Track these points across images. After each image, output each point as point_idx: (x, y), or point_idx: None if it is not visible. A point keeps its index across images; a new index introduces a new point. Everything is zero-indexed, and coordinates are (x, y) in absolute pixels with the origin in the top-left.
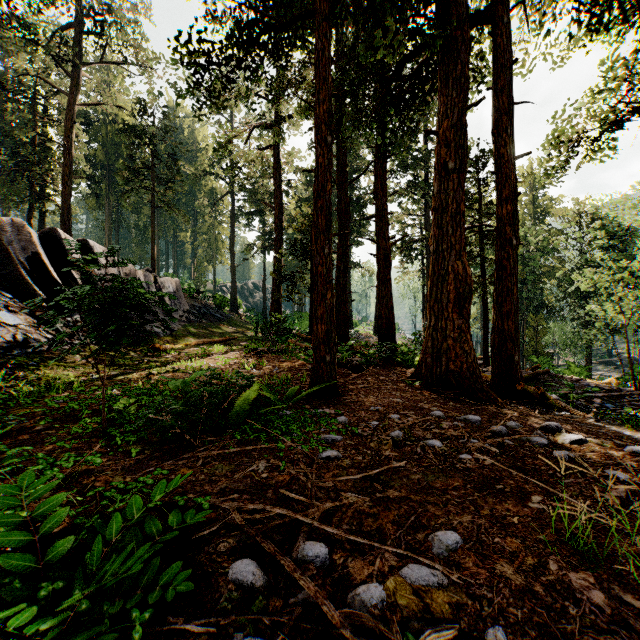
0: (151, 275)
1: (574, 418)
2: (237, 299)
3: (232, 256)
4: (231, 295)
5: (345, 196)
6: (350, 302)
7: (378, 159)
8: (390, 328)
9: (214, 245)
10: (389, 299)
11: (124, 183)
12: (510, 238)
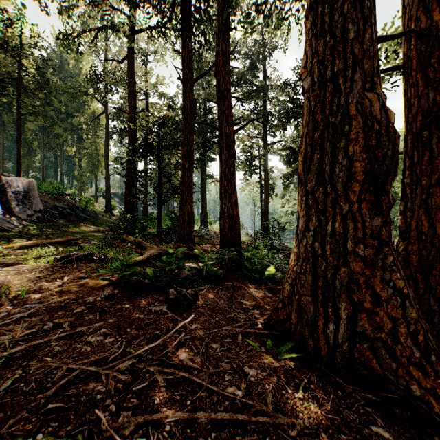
0: None
1: None
2: (111, 202)
3: (106, 166)
4: (106, 199)
5: (190, 93)
6: (205, 206)
7: (220, 29)
8: (234, 229)
9: (96, 159)
10: (233, 195)
11: None
12: None
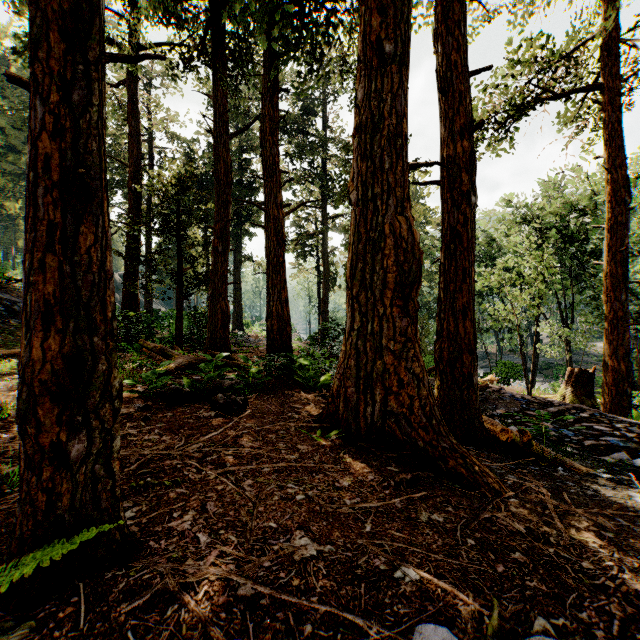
0: None
1: (615, 499)
2: None
3: None
4: None
5: (225, 153)
6: (240, 300)
7: (267, 90)
8: (284, 331)
9: None
10: (283, 290)
11: None
12: (468, 191)
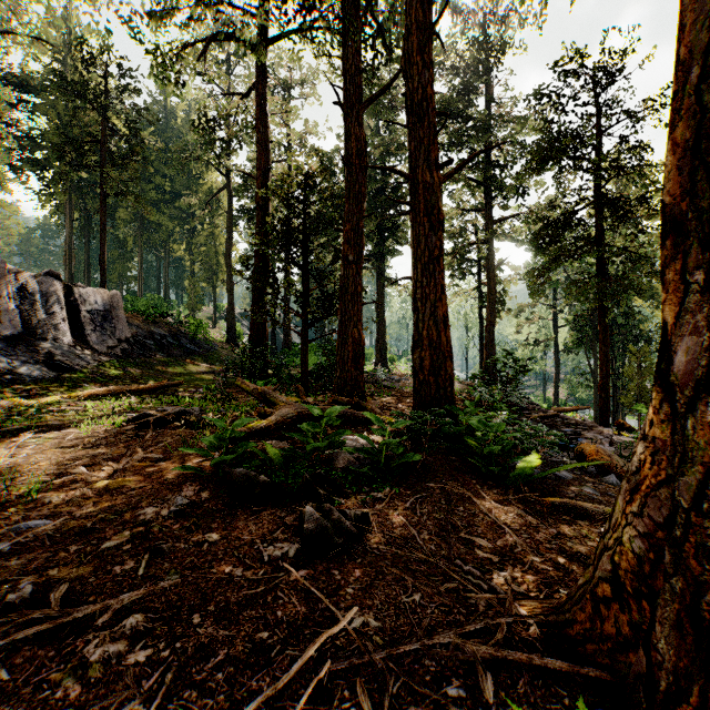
0: (59, 282)
1: None
2: (235, 327)
3: (229, 270)
4: (227, 322)
5: (357, 128)
6: (384, 331)
7: None
8: (441, 369)
9: (214, 260)
10: (439, 303)
11: (56, 158)
12: None
